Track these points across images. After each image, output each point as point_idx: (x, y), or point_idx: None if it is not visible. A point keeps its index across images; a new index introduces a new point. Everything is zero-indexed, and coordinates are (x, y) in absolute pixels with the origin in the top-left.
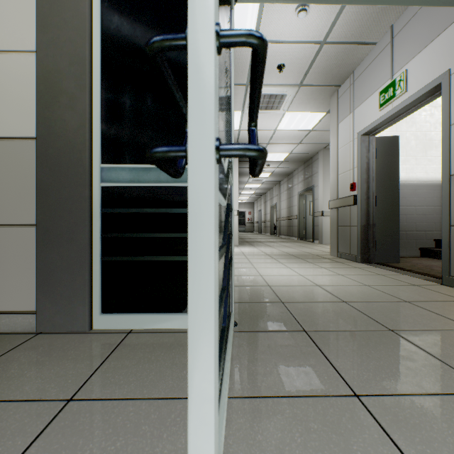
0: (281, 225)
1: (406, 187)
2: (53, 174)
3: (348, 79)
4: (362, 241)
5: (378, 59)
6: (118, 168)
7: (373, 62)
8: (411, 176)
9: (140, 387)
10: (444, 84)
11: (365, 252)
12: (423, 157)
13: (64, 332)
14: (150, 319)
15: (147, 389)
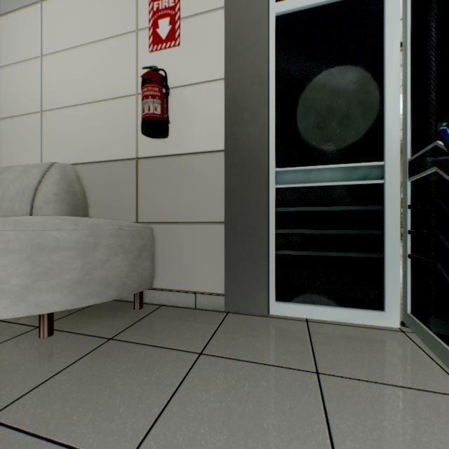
0: None
1: None
2: (238, 179)
3: None
4: None
5: None
6: (290, 171)
7: None
8: None
9: (375, 373)
10: None
11: None
12: None
13: (247, 314)
14: (323, 311)
15: (384, 376)
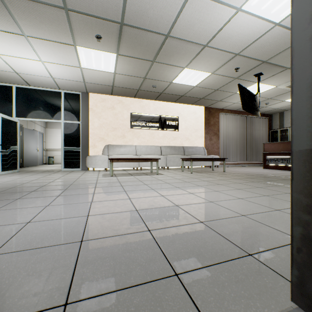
0: None
1: None
2: None
3: None
4: None
5: None
6: None
7: None
8: None
9: None
10: None
11: None
12: None
13: None
14: None
15: None
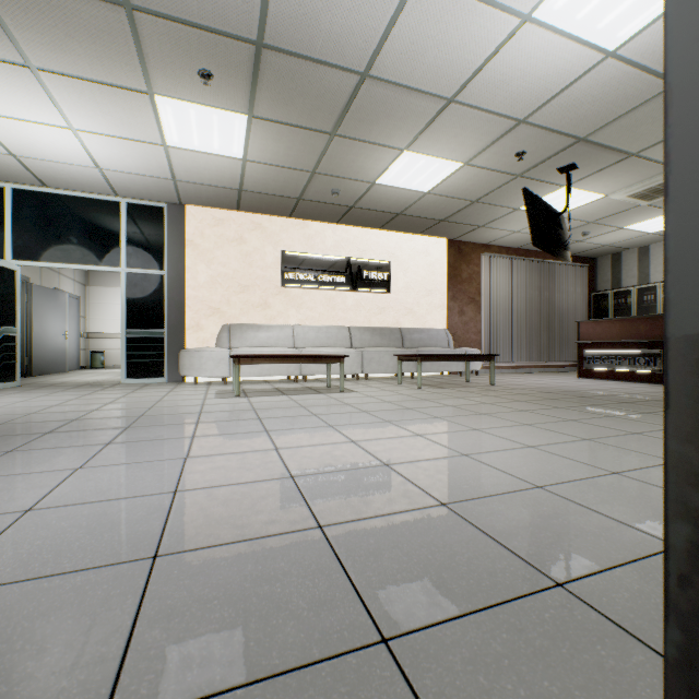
0: None
1: None
2: None
3: None
4: None
5: None
6: None
7: None
8: None
9: None
10: None
11: None
12: None
13: None
14: None
15: None
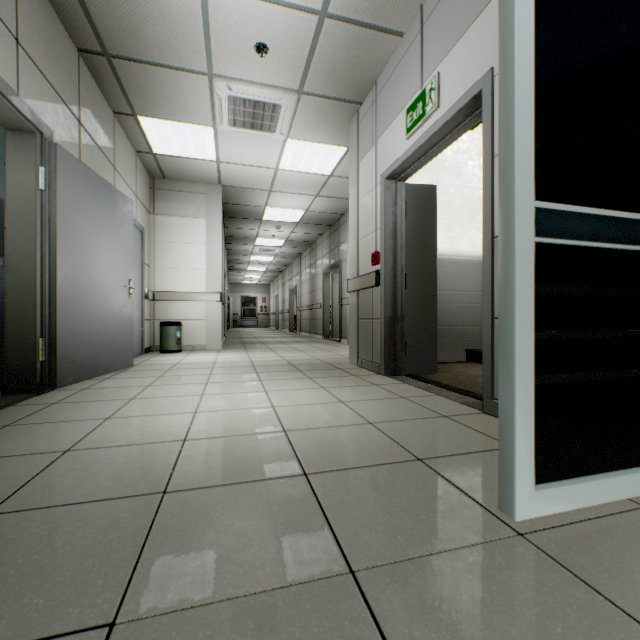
0: (302, 317)
1: (449, 264)
2: None
3: (371, 93)
4: (387, 342)
5: (405, 59)
6: None
7: (400, 65)
8: (456, 249)
9: None
10: (485, 92)
11: (391, 358)
12: (471, 223)
13: None
14: None
15: None
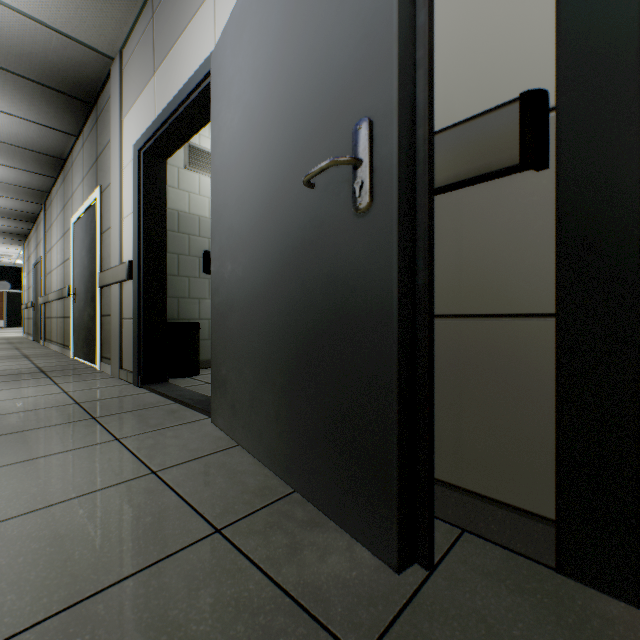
0: None
1: None
2: None
3: None
4: None
5: None
6: None
7: None
8: None
9: None
10: None
11: None
12: None
13: None
14: None
15: None
